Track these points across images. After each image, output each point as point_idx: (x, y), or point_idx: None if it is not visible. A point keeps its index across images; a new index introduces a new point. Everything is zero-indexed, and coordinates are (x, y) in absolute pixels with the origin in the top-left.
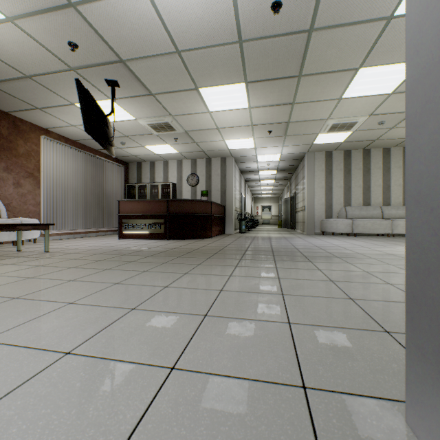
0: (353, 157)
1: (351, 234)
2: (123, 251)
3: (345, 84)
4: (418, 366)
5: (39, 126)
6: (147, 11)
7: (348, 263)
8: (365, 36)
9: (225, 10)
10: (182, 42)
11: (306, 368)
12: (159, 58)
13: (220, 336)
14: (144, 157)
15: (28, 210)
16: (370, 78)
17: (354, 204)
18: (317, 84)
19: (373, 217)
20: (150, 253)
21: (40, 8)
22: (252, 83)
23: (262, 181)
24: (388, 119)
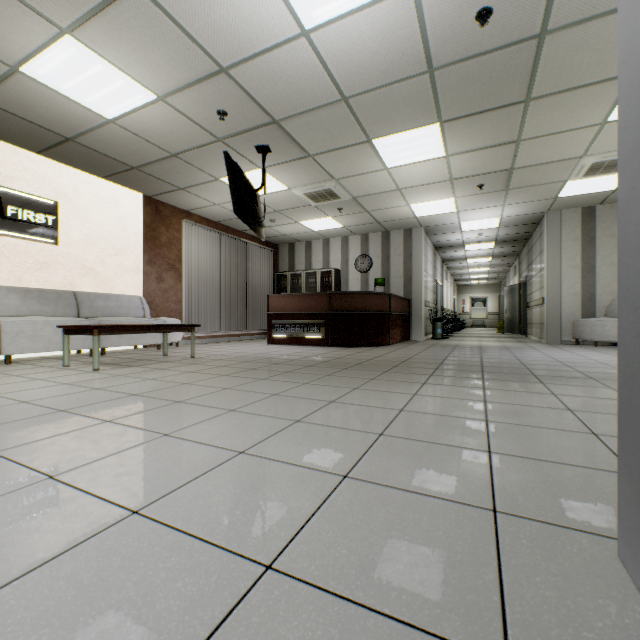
0: None
1: None
2: (276, 360)
3: (611, 100)
4: (626, 486)
5: (180, 208)
6: (307, 59)
7: (608, 388)
8: None
9: (407, 36)
10: (350, 86)
11: (502, 496)
12: (320, 111)
13: (398, 455)
14: (298, 235)
15: (170, 308)
16: None
17: None
18: (558, 108)
19: None
20: (308, 363)
21: (191, 81)
22: (450, 122)
23: (470, 259)
24: None
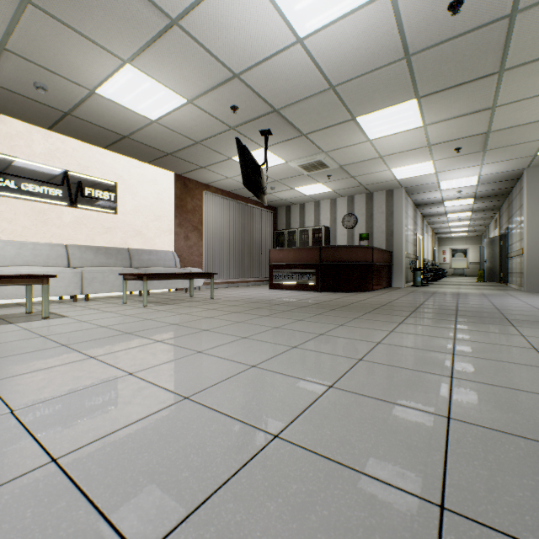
0: None
1: None
2: (276, 301)
3: None
4: None
5: (201, 182)
6: (301, 60)
7: None
8: None
9: (386, 32)
10: (336, 77)
11: (456, 408)
12: (311, 99)
13: (373, 375)
14: (293, 199)
15: (194, 260)
16: None
17: None
18: (533, 75)
19: None
20: (302, 304)
21: (212, 86)
22: (426, 97)
23: (449, 214)
24: None
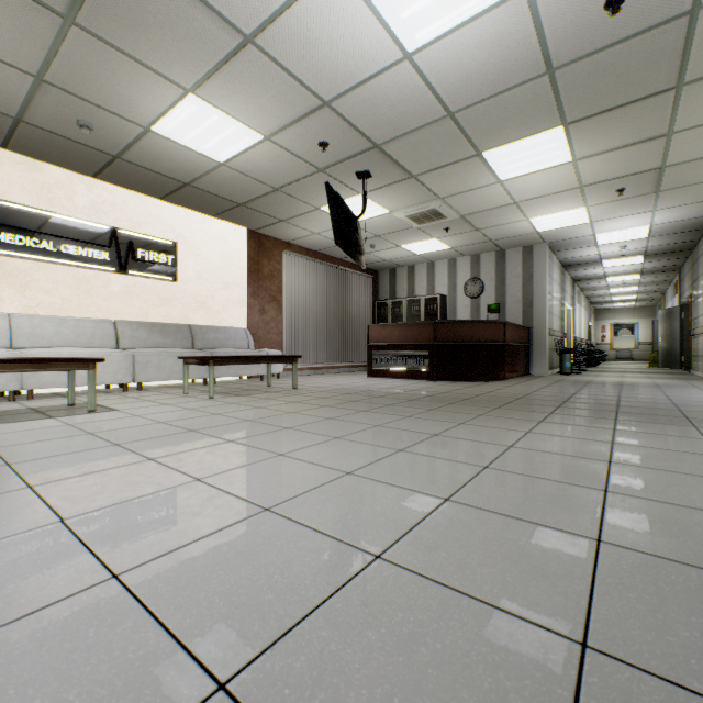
0: None
1: None
2: (376, 393)
3: None
4: None
5: (281, 240)
6: (409, 81)
7: None
8: None
9: (521, 40)
10: (456, 101)
11: (610, 529)
12: (423, 130)
13: (501, 486)
14: (400, 260)
15: (271, 339)
16: None
17: None
18: None
19: None
20: (411, 396)
21: (295, 118)
22: (576, 123)
23: (610, 278)
24: None
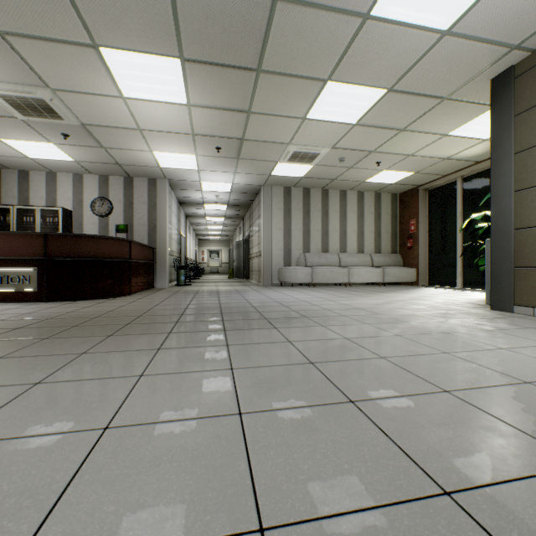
0: (313, 197)
1: (311, 284)
2: None
3: (311, 100)
4: None
5: None
6: None
7: (321, 326)
8: (338, 33)
9: None
10: None
11: None
12: None
13: None
14: (5, 159)
15: None
16: (338, 99)
17: (313, 250)
18: (279, 91)
19: (332, 265)
20: None
21: None
22: (192, 63)
23: (209, 218)
24: (349, 156)
